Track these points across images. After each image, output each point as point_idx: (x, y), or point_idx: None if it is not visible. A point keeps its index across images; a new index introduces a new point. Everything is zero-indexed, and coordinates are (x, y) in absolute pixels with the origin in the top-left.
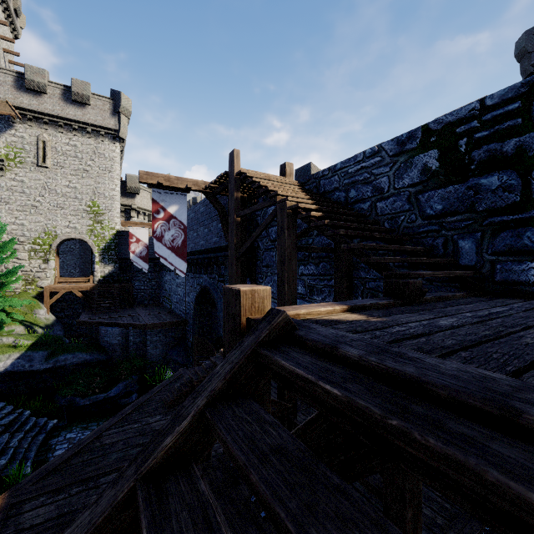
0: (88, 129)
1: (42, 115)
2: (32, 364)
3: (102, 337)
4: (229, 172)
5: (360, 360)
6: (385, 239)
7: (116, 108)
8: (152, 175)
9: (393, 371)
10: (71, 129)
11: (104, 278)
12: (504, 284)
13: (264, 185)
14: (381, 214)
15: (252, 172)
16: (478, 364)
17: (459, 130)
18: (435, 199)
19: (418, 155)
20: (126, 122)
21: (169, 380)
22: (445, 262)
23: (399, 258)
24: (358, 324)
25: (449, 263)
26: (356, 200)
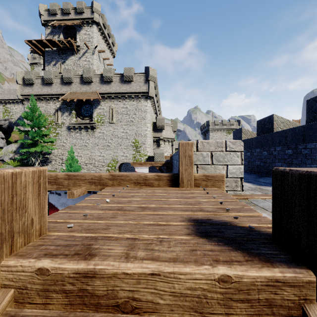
0: (132, 96)
1: (111, 94)
2: None
3: None
4: None
5: None
6: None
7: (147, 78)
8: None
9: None
10: (124, 98)
11: None
12: None
13: None
14: None
15: None
16: None
17: None
18: None
19: None
20: (153, 85)
21: None
22: None
23: None
24: None
25: None
26: None
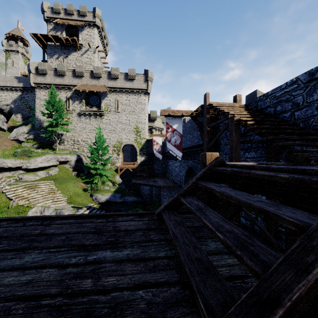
0: (134, 91)
1: (117, 88)
2: (116, 199)
3: (141, 190)
4: (203, 105)
5: (241, 166)
6: (296, 133)
7: (146, 78)
8: (166, 111)
9: (248, 166)
10: (127, 93)
11: (141, 163)
12: None
13: (222, 110)
14: (298, 119)
15: (216, 103)
16: None
17: None
18: None
19: None
20: (150, 84)
21: None
22: None
23: (297, 142)
24: None
25: None
26: (281, 112)
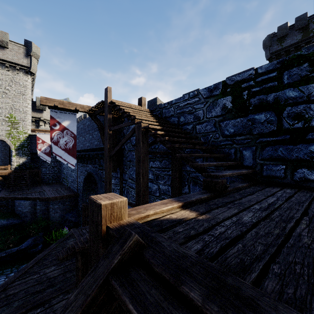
0: (6, 65)
1: None
2: None
3: (16, 207)
4: (104, 101)
5: (204, 308)
6: (201, 148)
7: (28, 52)
8: (50, 100)
9: None
10: None
11: (19, 166)
12: (268, 177)
13: (127, 111)
14: (199, 133)
15: (119, 102)
16: (292, 286)
17: (243, 86)
18: (230, 126)
19: (220, 99)
20: (36, 62)
21: (63, 238)
22: (236, 164)
23: (211, 163)
24: (191, 225)
25: (238, 164)
26: (184, 123)
